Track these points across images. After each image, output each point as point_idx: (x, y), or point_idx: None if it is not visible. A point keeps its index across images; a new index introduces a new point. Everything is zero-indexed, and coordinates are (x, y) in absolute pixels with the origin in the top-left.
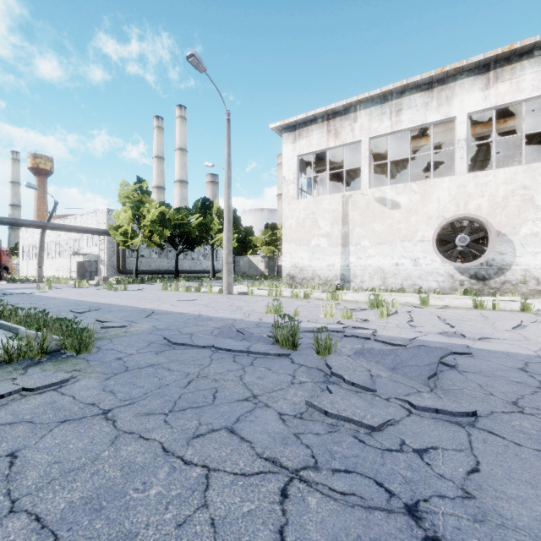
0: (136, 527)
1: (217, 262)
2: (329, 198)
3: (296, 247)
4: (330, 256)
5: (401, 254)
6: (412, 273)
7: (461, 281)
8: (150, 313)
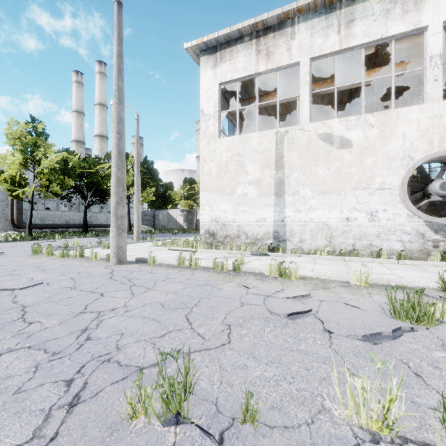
0: None
1: None
2: (258, 135)
3: (217, 197)
4: (260, 208)
5: (352, 206)
6: (367, 230)
7: (436, 242)
8: None
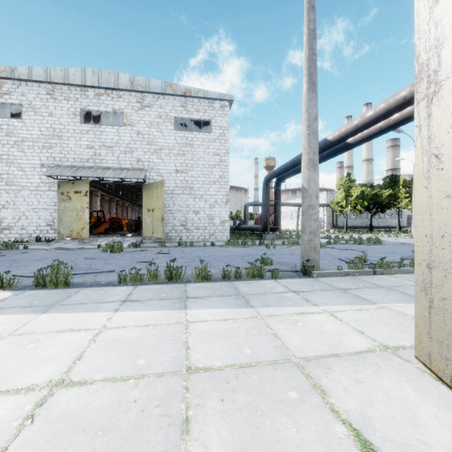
0: (411, 249)
1: (401, 219)
2: None
3: None
4: None
5: None
6: None
7: None
8: (384, 240)
